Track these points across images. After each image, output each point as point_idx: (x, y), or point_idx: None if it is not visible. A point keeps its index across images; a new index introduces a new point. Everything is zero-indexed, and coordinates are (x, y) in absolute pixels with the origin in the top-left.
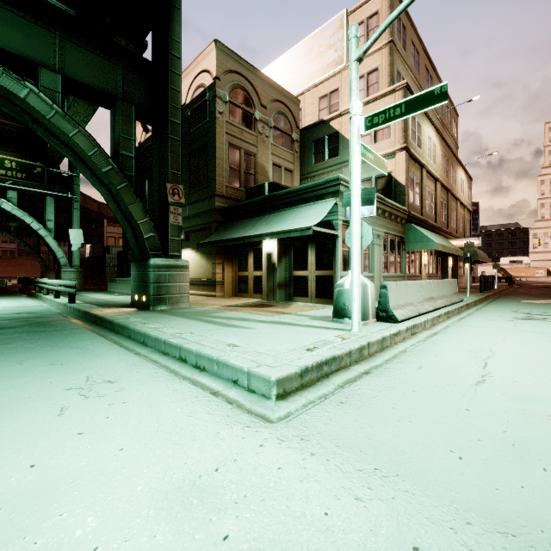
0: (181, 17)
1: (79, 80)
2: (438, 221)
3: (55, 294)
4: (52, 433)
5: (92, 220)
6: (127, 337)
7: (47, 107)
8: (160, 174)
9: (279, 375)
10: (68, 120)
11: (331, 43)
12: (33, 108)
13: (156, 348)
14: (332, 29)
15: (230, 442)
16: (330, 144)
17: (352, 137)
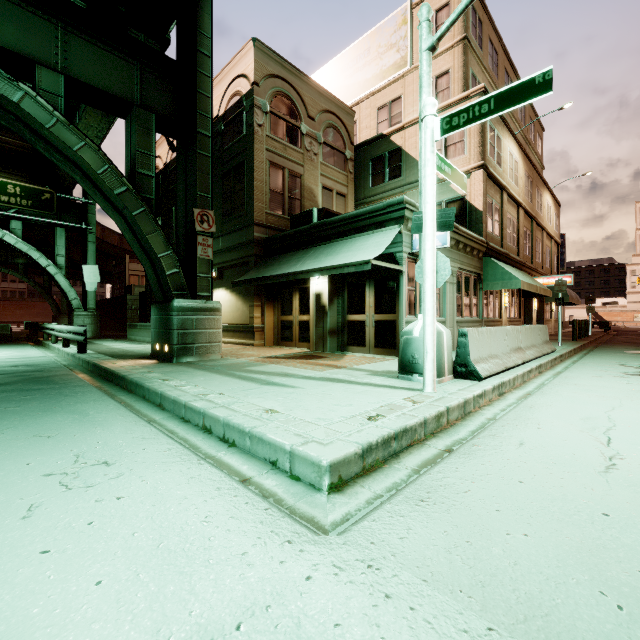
0: (211, 7)
1: (87, 82)
2: (521, 255)
3: (64, 343)
4: (4, 550)
5: (112, 256)
6: (141, 398)
7: (47, 114)
8: (186, 197)
9: (333, 458)
10: (72, 130)
11: (392, 42)
12: (28, 114)
13: (175, 412)
14: (393, 26)
15: (262, 570)
16: (390, 162)
17: (424, 144)
